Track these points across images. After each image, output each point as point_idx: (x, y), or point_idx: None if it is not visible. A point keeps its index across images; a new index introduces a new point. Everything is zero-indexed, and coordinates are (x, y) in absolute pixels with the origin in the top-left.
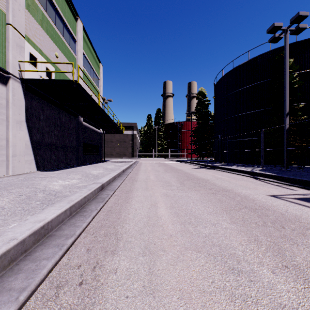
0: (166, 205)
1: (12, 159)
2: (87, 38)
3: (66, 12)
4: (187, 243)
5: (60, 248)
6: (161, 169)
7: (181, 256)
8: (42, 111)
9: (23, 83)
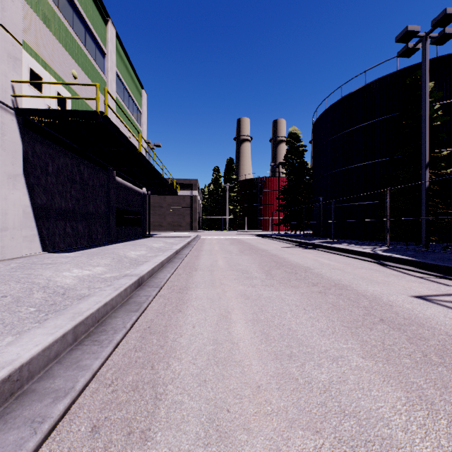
0: (245, 316)
1: (1, 235)
2: (123, 51)
3: (90, 9)
4: (292, 409)
5: (34, 430)
6: (234, 248)
7: (283, 447)
8: (52, 160)
9: (18, 115)
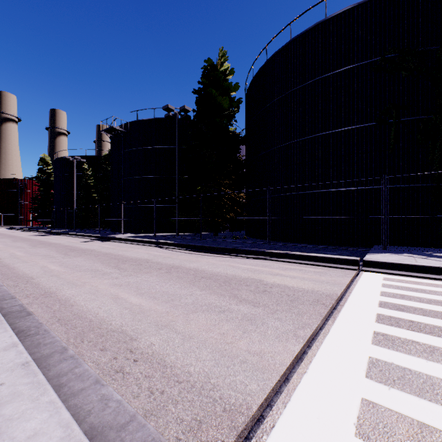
0: None
1: None
2: None
3: None
4: None
5: None
6: None
7: None
8: None
9: None
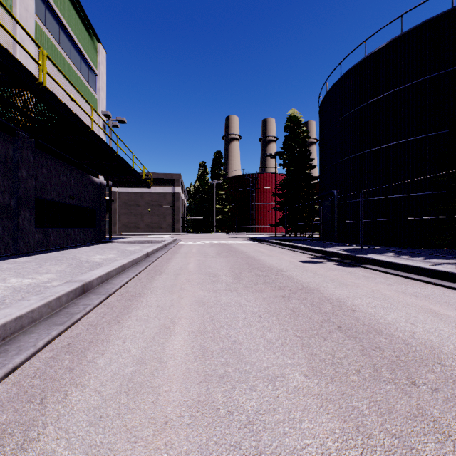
0: None
1: None
2: None
3: None
4: None
5: None
6: (223, 266)
7: None
8: None
9: None
